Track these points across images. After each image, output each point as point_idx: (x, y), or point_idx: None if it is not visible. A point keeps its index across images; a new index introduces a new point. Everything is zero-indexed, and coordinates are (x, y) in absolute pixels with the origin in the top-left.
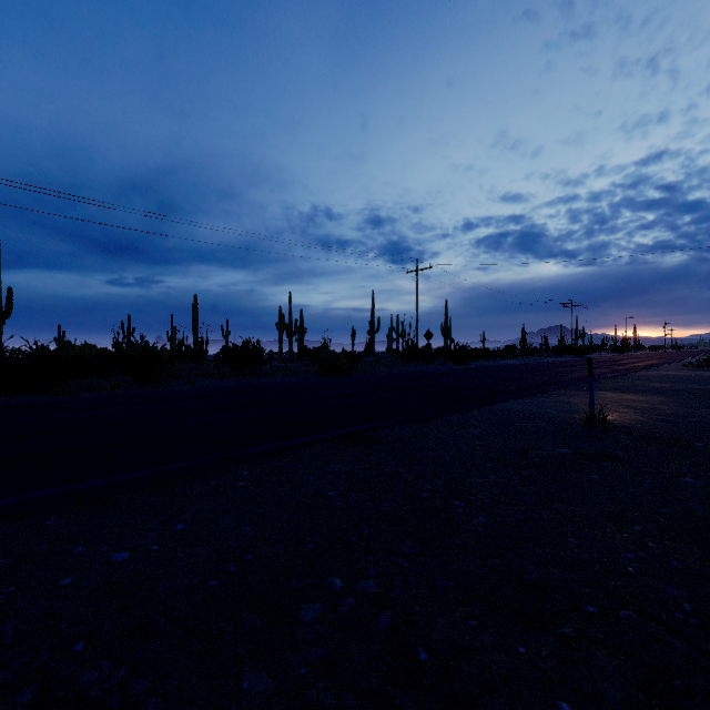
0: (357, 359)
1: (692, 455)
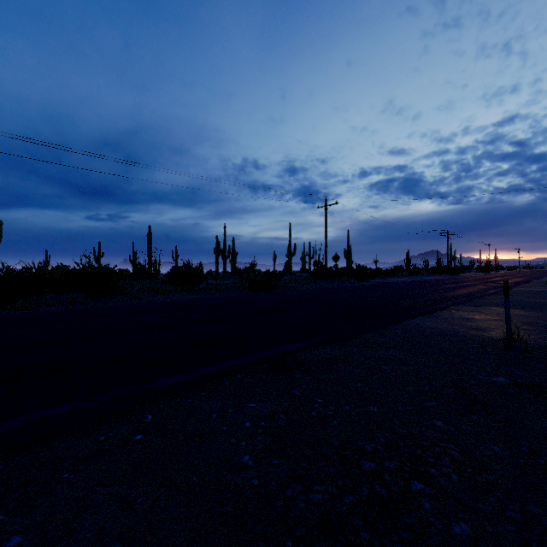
0: (278, 278)
1: None
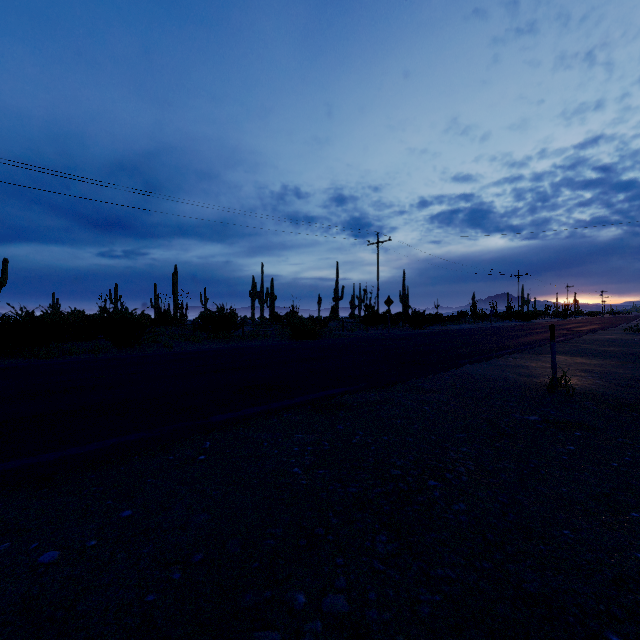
0: (323, 324)
1: None
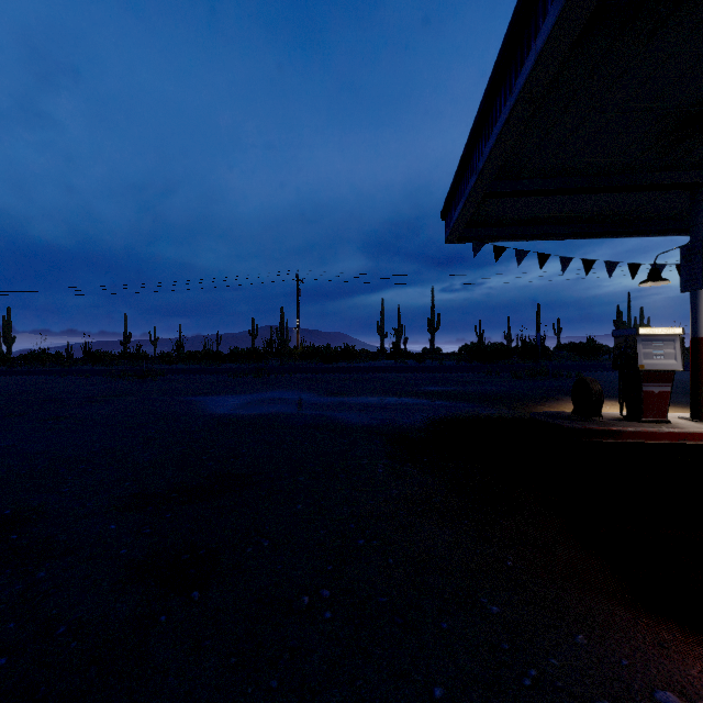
0: None
1: None
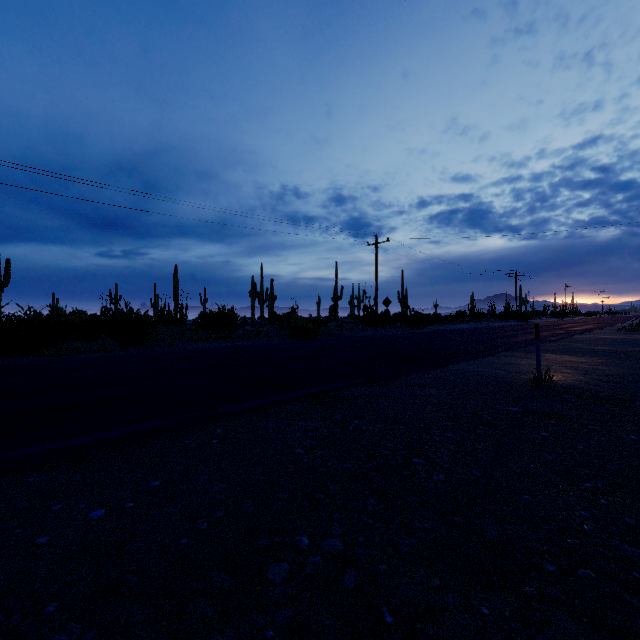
0: (322, 324)
1: (634, 413)
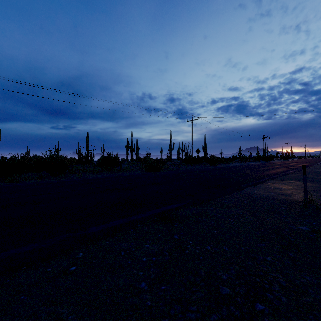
0: (163, 163)
1: None
